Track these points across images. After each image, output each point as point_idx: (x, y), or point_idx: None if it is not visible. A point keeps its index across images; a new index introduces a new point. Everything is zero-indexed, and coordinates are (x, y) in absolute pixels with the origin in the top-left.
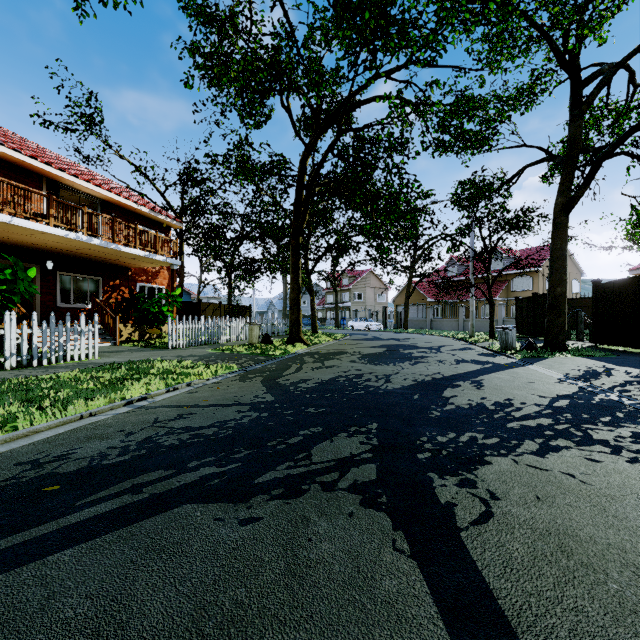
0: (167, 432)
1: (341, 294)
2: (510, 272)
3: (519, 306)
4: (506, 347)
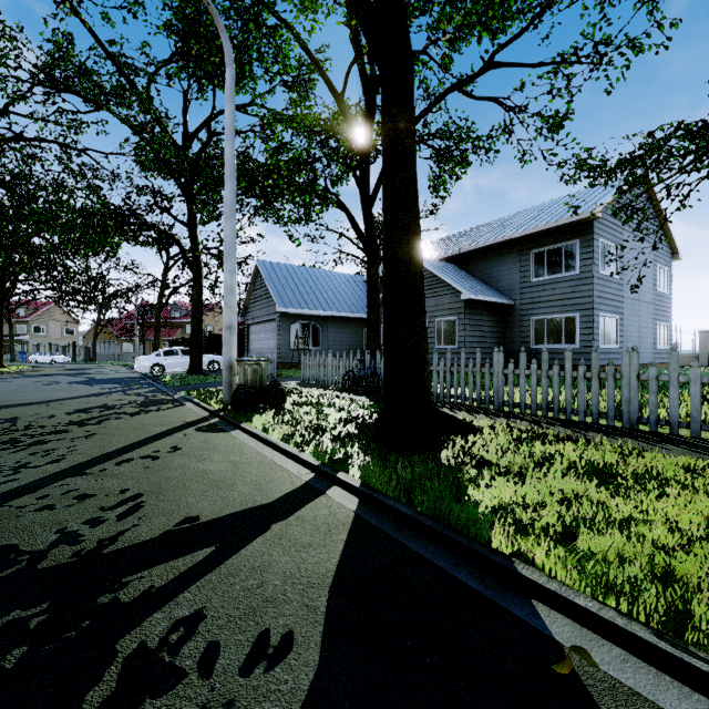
0: (10, 377)
1: (14, 326)
2: (184, 320)
3: (170, 346)
4: None
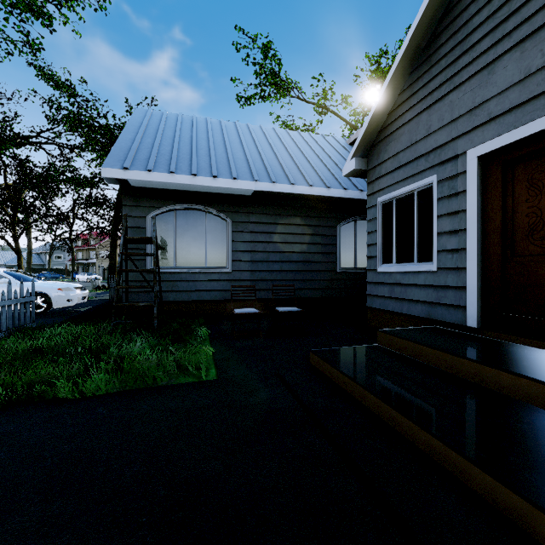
0: None
1: (89, 252)
2: None
3: None
4: (93, 288)
